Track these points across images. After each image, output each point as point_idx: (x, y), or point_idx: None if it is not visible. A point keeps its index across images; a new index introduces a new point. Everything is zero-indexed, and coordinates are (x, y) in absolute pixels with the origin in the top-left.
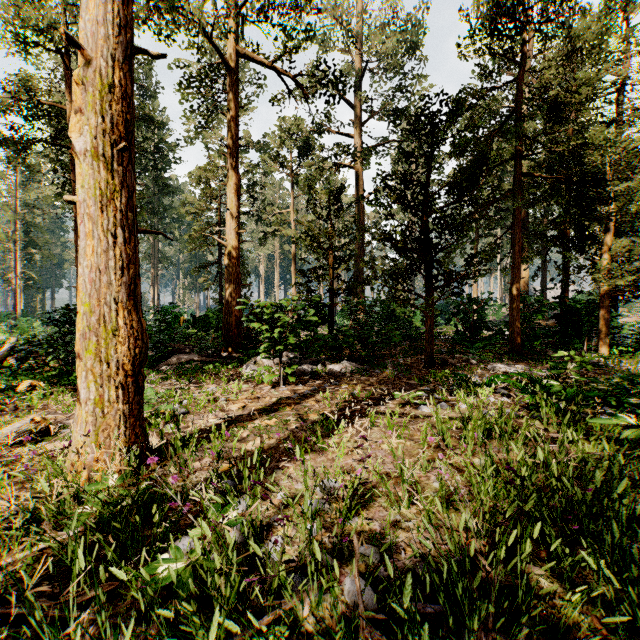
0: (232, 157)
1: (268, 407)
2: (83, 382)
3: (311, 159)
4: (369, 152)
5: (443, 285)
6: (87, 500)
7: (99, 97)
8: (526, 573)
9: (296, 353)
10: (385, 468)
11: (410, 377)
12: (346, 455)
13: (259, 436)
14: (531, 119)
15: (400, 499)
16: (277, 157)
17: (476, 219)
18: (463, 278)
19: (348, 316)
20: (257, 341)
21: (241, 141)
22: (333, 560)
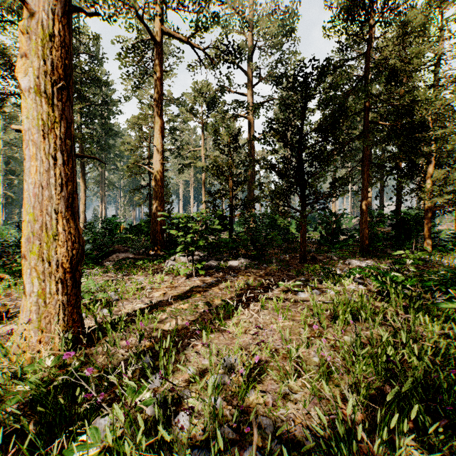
0: (158, 107)
1: (183, 294)
2: (28, 278)
3: (216, 111)
4: (258, 106)
5: (313, 202)
6: (20, 383)
7: (41, 44)
8: (399, 443)
9: (205, 252)
10: (274, 345)
11: (289, 270)
12: (243, 334)
13: (175, 318)
14: (376, 81)
15: (288, 373)
16: (191, 109)
17: (338, 153)
18: (327, 197)
19: (243, 225)
20: (176, 243)
21: (165, 98)
22: (233, 433)
